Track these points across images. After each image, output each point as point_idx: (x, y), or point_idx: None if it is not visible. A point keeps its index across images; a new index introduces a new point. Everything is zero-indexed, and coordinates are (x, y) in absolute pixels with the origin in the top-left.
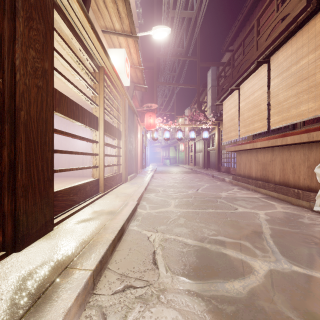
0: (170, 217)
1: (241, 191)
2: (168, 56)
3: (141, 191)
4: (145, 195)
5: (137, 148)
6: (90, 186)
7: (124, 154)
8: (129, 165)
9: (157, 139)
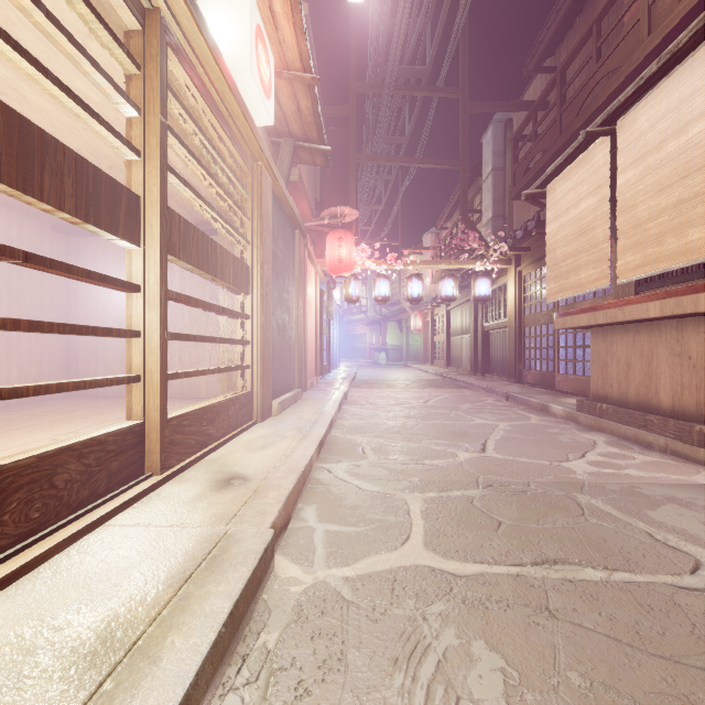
0: (423, 638)
1: (627, 453)
2: (385, 87)
3: (301, 463)
4: (317, 472)
5: (306, 323)
6: (87, 461)
7: (258, 335)
8: (279, 367)
9: (357, 299)
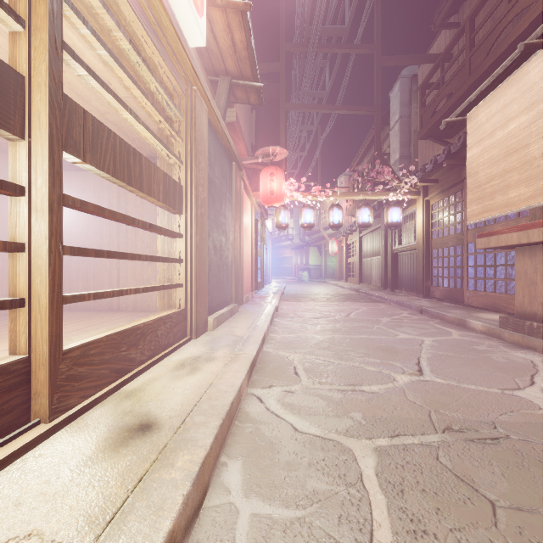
0: None
1: None
2: (310, 46)
3: (228, 398)
4: (247, 401)
5: (242, 245)
6: None
7: (192, 254)
8: (216, 285)
9: (286, 226)
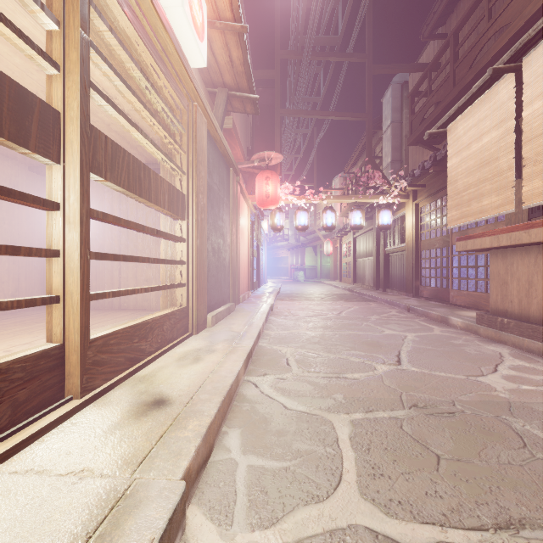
0: None
1: (536, 367)
2: (304, 54)
3: (227, 381)
4: (244, 386)
5: (238, 247)
6: None
7: (193, 256)
8: (214, 284)
9: (281, 228)
